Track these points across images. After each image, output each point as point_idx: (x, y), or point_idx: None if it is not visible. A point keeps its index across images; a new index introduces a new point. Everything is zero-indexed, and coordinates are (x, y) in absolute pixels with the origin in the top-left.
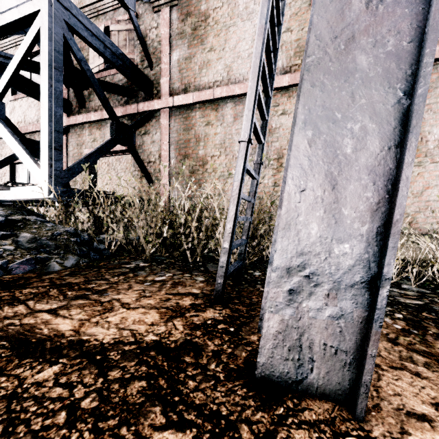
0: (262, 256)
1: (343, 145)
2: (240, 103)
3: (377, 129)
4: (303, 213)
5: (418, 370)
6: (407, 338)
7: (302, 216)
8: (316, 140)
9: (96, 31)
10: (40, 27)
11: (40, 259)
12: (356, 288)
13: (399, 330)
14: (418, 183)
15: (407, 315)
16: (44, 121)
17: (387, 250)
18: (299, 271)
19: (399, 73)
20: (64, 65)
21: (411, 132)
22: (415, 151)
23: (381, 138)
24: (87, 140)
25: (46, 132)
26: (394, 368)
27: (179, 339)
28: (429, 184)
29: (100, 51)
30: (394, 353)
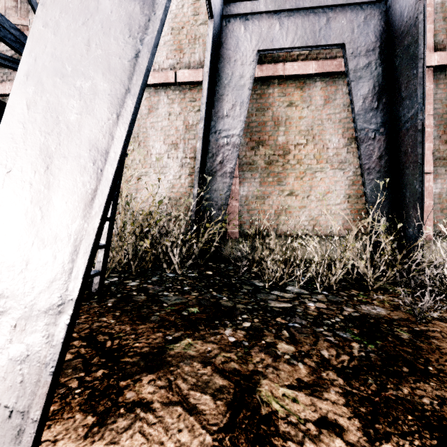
0: (167, 262)
1: (67, 109)
2: (155, 94)
3: (109, 90)
4: (3, 205)
5: (198, 402)
6: (229, 354)
7: (2, 209)
8: (37, 101)
9: None
10: None
11: None
12: (51, 314)
13: (229, 344)
14: (321, 188)
15: (256, 323)
16: None
17: (78, 257)
18: None
19: (142, 19)
20: None
21: (129, 92)
22: (129, 118)
23: (111, 103)
24: None
25: None
26: (169, 404)
27: None
28: (329, 189)
29: None
30: (191, 379)
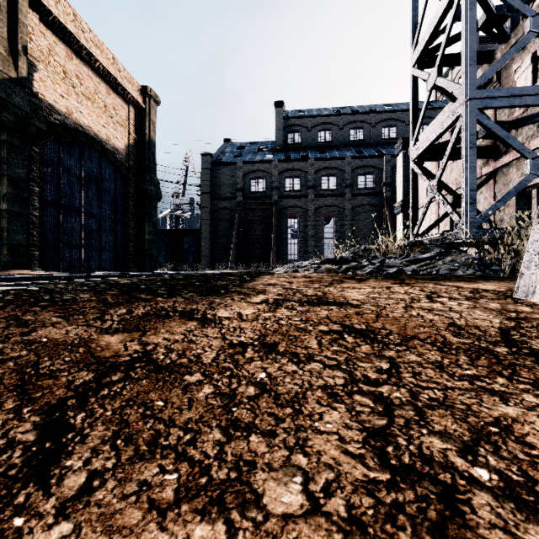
0: None
1: None
2: None
3: None
4: None
5: None
6: None
7: None
8: None
9: (506, 93)
10: (460, 125)
11: (453, 269)
12: None
13: None
14: None
15: None
16: (462, 187)
17: None
18: (534, 253)
19: None
20: (483, 128)
21: None
22: None
23: None
24: (513, 178)
25: (464, 194)
26: None
27: (496, 290)
28: None
29: (511, 106)
30: None
